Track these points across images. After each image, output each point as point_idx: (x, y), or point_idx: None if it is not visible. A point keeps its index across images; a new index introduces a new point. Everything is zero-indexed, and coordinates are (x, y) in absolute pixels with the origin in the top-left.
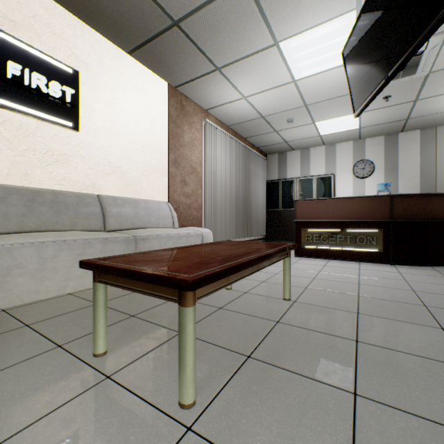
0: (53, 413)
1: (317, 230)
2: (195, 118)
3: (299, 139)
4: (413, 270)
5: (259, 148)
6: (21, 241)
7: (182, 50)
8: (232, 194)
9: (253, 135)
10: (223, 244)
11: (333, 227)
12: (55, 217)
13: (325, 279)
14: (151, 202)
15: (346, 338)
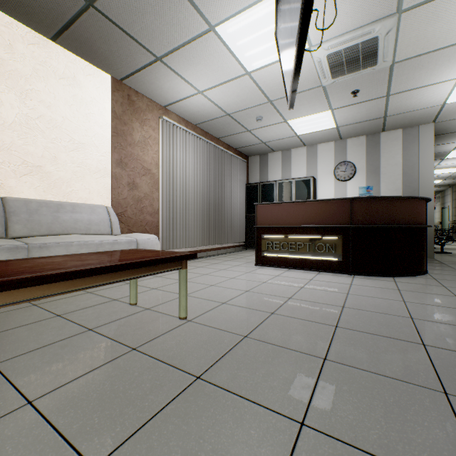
0: None
1: (277, 237)
2: (149, 115)
3: (276, 139)
4: (369, 282)
5: (237, 150)
6: None
7: (110, 37)
8: (198, 198)
9: (226, 135)
10: (106, 253)
11: (293, 233)
12: None
13: (258, 292)
14: (82, 205)
15: (189, 374)
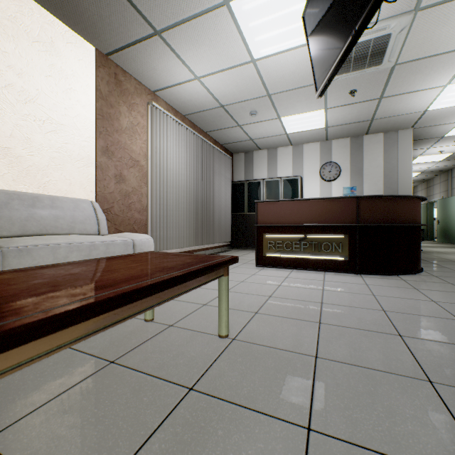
0: None
1: (280, 236)
2: (137, 100)
3: (265, 136)
4: (380, 281)
5: (223, 146)
6: None
7: None
8: (188, 195)
9: (215, 129)
10: (126, 259)
11: (297, 232)
12: None
13: (283, 297)
14: (63, 199)
15: (292, 424)
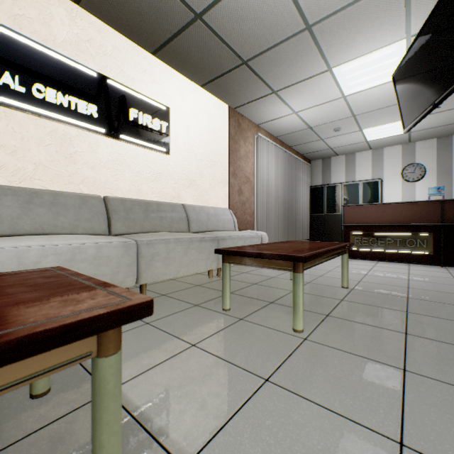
0: (223, 330)
1: (365, 234)
2: (248, 134)
3: (344, 145)
4: None
5: (303, 155)
6: (157, 238)
7: (245, 81)
8: (279, 200)
9: (299, 144)
10: (293, 242)
11: (382, 230)
12: (160, 222)
13: (375, 275)
14: (218, 209)
15: (398, 310)
